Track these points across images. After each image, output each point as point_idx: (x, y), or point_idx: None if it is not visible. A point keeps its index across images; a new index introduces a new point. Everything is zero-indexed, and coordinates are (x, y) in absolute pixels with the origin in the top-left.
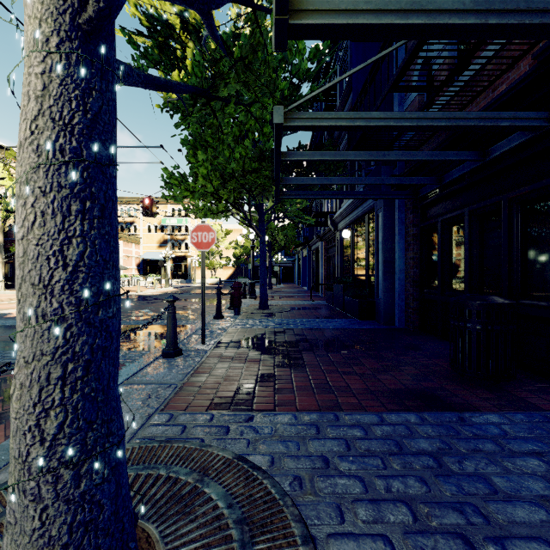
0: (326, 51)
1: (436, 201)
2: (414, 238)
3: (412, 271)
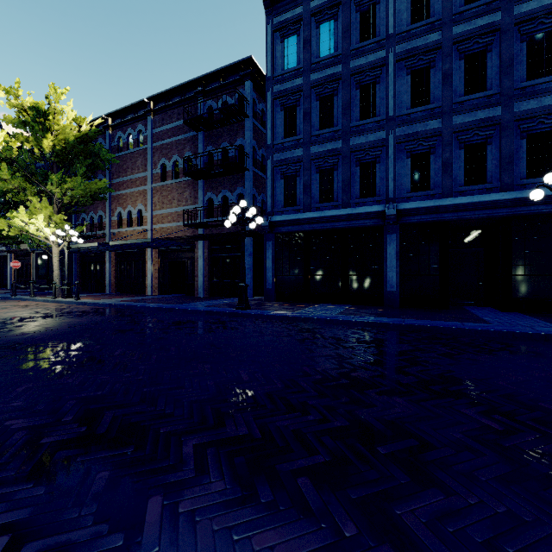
0: (14, 131)
1: (87, 256)
2: (80, 265)
3: (80, 274)
